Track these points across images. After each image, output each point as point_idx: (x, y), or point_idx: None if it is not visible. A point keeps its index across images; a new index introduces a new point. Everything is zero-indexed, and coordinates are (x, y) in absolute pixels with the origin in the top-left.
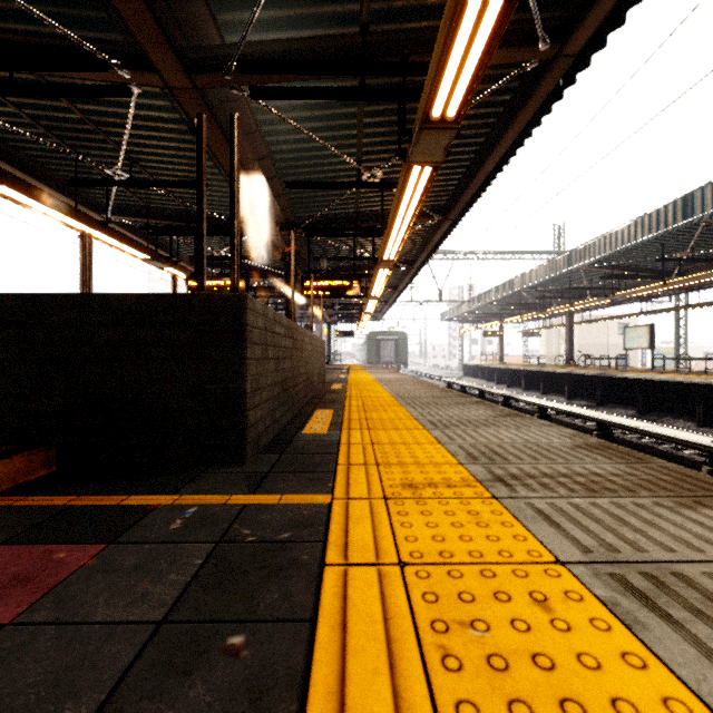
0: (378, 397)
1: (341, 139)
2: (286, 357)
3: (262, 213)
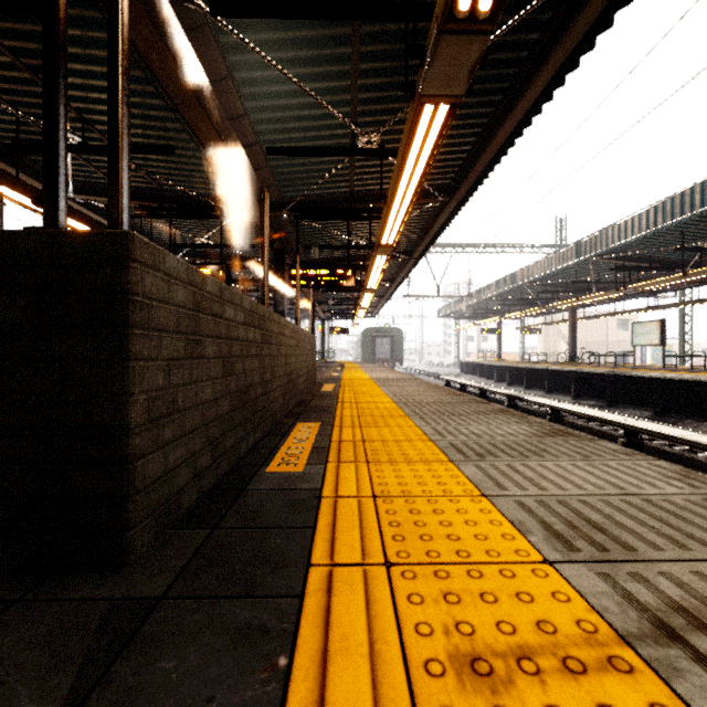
0: (376, 402)
1: (332, 93)
2: (250, 354)
3: (242, 188)
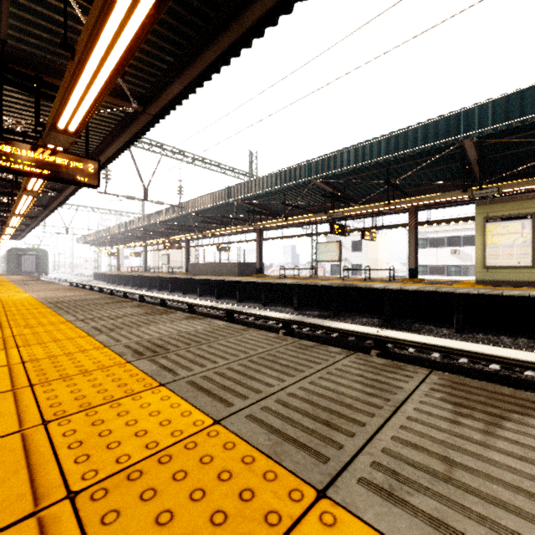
0: (2, 281)
1: None
2: None
3: None
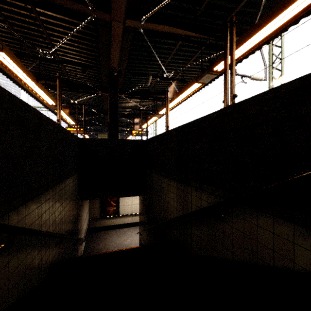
0: None
1: None
2: None
3: None
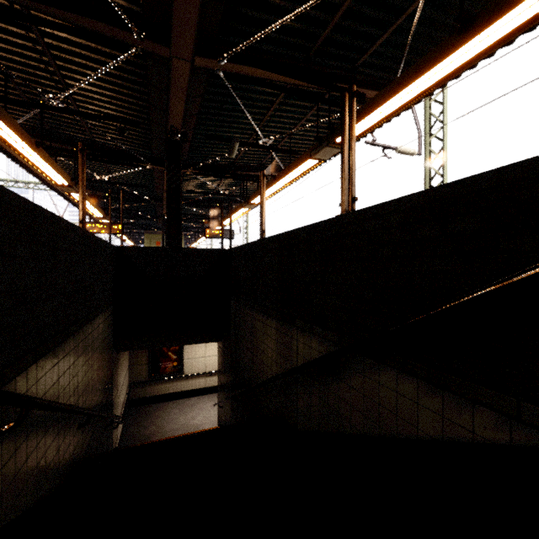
0: None
1: None
2: None
3: None
